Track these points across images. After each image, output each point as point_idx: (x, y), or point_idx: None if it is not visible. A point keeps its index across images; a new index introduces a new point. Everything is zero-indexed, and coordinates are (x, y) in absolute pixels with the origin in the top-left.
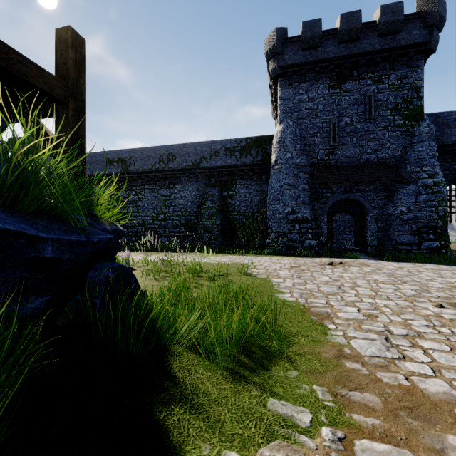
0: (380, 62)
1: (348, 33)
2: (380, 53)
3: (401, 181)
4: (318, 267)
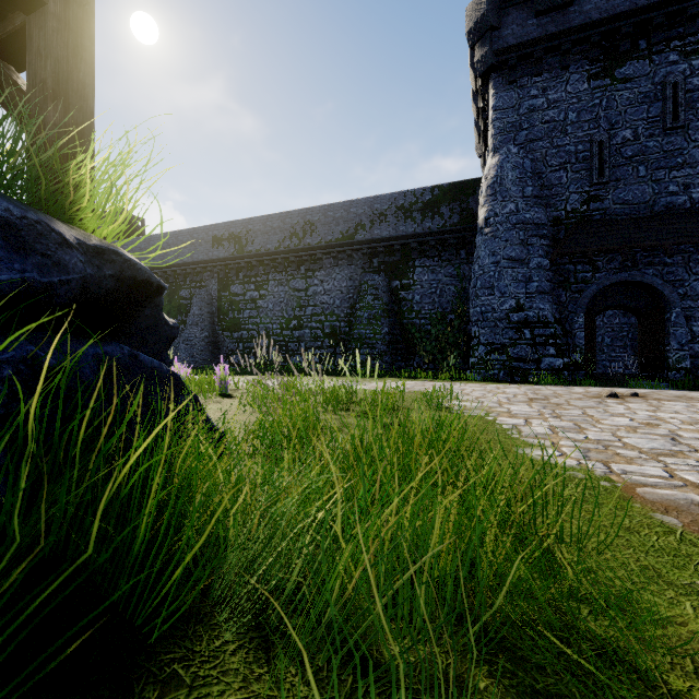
0: (698, 15)
1: None
2: None
3: None
4: (588, 400)
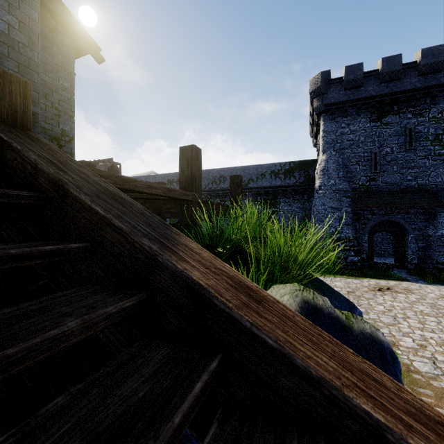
0: (421, 97)
1: (388, 74)
2: (420, 90)
3: (442, 206)
4: (370, 293)
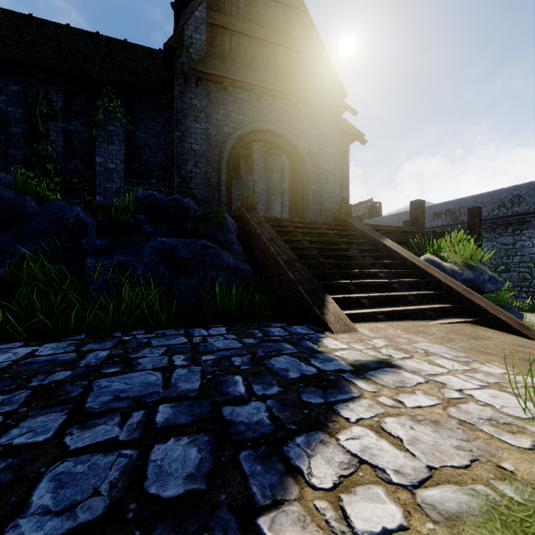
0: None
1: None
2: None
3: None
4: None
